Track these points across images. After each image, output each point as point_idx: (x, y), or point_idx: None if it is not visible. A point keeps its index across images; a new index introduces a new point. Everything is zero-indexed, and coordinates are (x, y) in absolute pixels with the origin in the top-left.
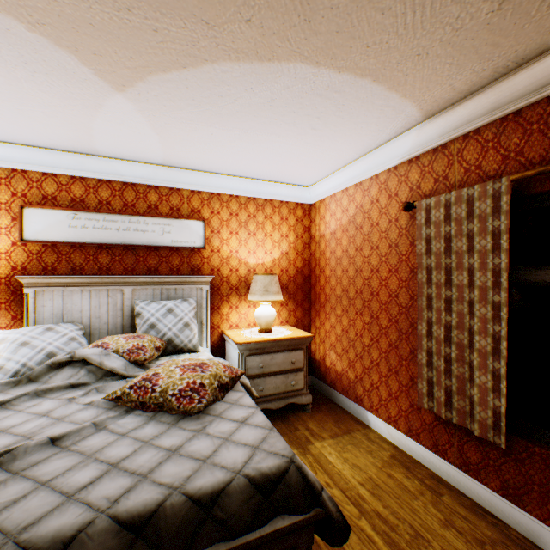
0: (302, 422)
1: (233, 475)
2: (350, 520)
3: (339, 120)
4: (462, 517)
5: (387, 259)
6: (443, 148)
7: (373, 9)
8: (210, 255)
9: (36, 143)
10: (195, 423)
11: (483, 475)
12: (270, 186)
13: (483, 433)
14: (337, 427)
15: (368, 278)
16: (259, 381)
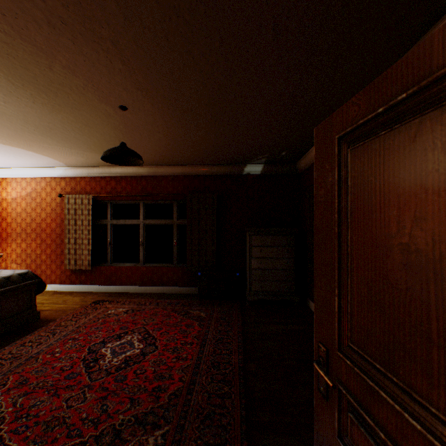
0: None
1: (13, 274)
2: (40, 306)
3: (31, 159)
4: (80, 294)
5: (51, 215)
6: (75, 178)
7: (53, 151)
8: None
9: None
10: None
11: (87, 282)
12: None
13: (86, 268)
14: None
15: (40, 223)
16: None
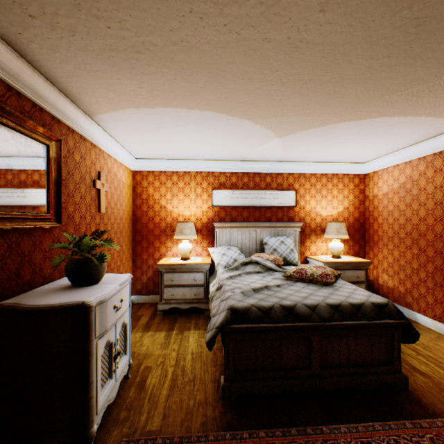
0: None
1: (364, 301)
2: (410, 355)
3: (398, 132)
4: None
5: (432, 212)
6: None
7: (430, 98)
8: (299, 210)
9: (220, 159)
10: (331, 288)
11: None
12: (336, 166)
13: None
14: None
15: (416, 224)
16: None
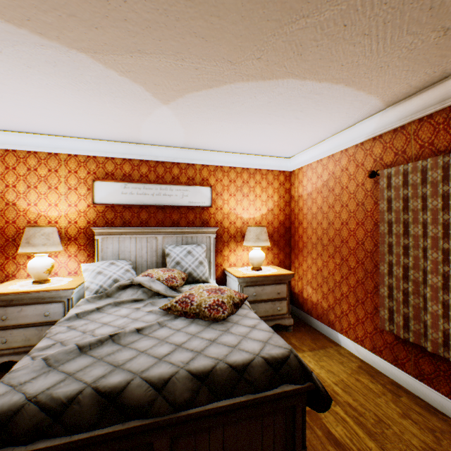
0: (285, 338)
1: (254, 356)
2: None
3: (317, 112)
4: (417, 413)
5: (354, 214)
6: (401, 129)
7: (347, 44)
8: (215, 212)
9: (103, 138)
10: (221, 326)
11: (435, 383)
12: (259, 159)
13: (434, 349)
14: (313, 343)
15: (338, 229)
16: (253, 305)
